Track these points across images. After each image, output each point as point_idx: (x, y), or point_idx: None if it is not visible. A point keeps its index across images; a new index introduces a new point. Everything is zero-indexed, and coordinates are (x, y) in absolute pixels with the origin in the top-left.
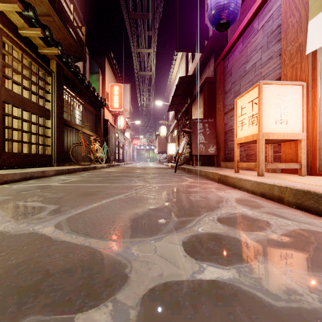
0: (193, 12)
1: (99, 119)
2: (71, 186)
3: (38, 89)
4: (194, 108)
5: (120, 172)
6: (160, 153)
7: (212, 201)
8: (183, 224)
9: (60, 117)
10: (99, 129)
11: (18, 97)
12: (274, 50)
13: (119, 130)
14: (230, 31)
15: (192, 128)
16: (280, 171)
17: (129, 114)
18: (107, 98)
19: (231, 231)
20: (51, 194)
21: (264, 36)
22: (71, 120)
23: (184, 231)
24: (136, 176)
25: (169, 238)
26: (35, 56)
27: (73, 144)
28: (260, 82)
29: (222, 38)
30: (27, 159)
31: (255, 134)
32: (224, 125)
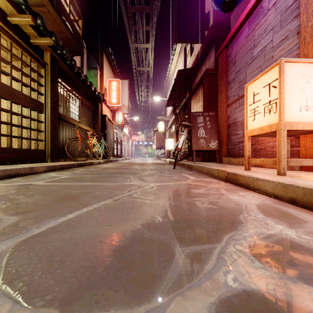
0: (193, 1)
1: (97, 115)
2: (55, 185)
3: (30, 81)
4: (193, 102)
5: (116, 168)
6: (158, 149)
7: (227, 210)
8: (198, 262)
9: (54, 111)
10: (97, 124)
11: (6, 89)
12: (290, 28)
13: (117, 126)
14: (233, 18)
15: (192, 121)
16: (298, 169)
17: (127, 110)
18: (105, 93)
19: (289, 285)
20: (23, 198)
21: (277, 14)
22: (67, 115)
23: (202, 286)
24: (132, 173)
25: (176, 310)
26: (27, 45)
27: (69, 139)
28: (282, 59)
29: (223, 28)
30: (17, 155)
31: (274, 124)
32: (226, 117)
